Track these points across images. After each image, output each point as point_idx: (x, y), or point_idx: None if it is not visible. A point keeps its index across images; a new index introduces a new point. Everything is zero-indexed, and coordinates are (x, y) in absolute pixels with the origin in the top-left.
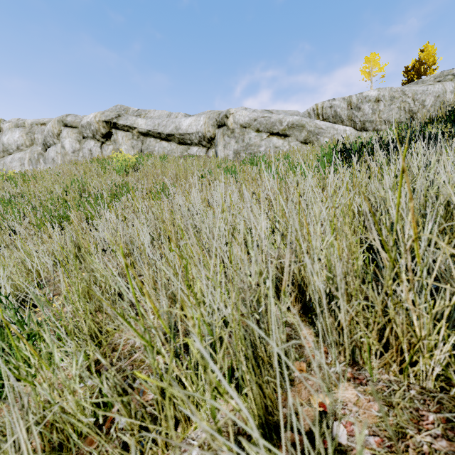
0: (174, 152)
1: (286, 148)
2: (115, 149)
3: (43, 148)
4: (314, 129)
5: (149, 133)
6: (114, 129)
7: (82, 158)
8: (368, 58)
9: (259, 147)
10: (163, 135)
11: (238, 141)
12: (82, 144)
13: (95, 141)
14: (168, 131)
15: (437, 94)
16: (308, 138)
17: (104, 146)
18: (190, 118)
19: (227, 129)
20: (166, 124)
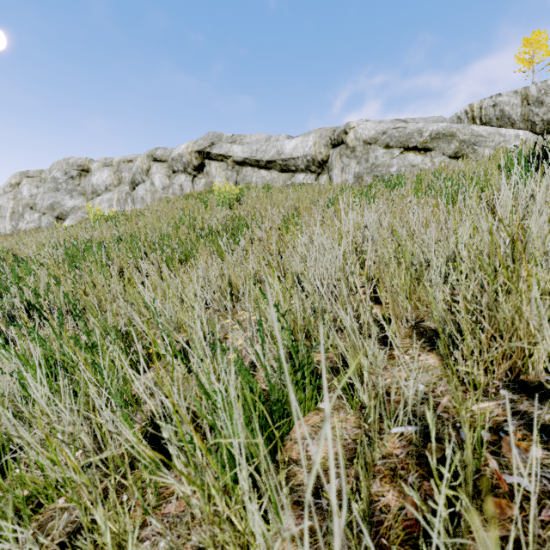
0: (275, 182)
1: (428, 165)
2: (207, 183)
3: (130, 187)
4: (469, 138)
5: (246, 161)
6: (207, 160)
7: (175, 195)
8: (528, 39)
9: (389, 167)
10: (262, 162)
11: (360, 161)
12: (172, 180)
13: (186, 175)
14: (269, 158)
15: None
16: (460, 150)
17: (195, 180)
18: (296, 139)
19: (345, 147)
20: (265, 149)
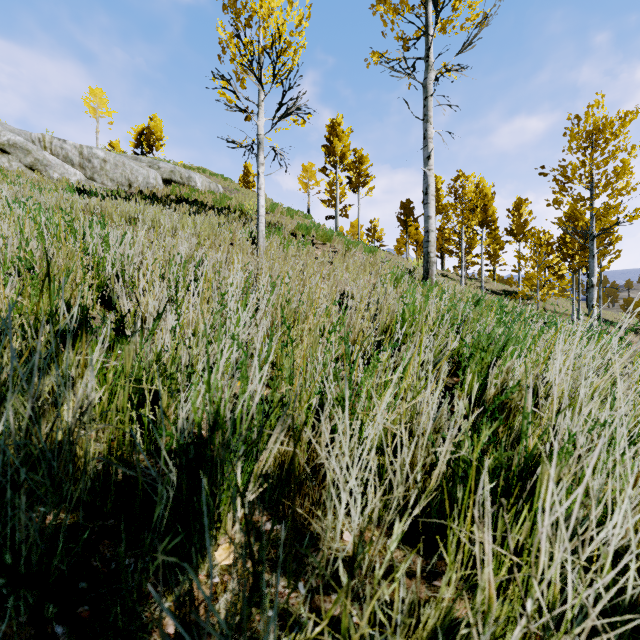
0: None
1: (6, 165)
2: None
3: None
4: (43, 160)
5: None
6: None
7: None
8: (94, 91)
9: None
10: None
11: None
12: None
13: None
14: None
15: (146, 176)
16: (36, 165)
17: None
18: None
19: None
20: None
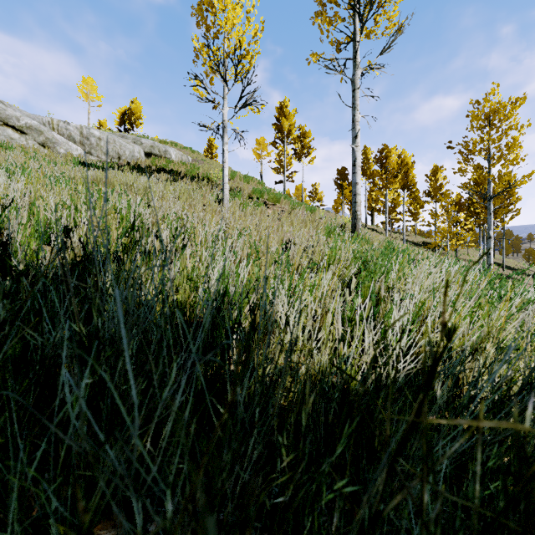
0: None
1: (24, 143)
2: None
3: None
4: (52, 138)
5: None
6: None
7: None
8: (86, 80)
9: None
10: None
11: None
12: None
13: None
14: None
15: (132, 150)
16: (47, 143)
17: None
18: None
19: None
20: None
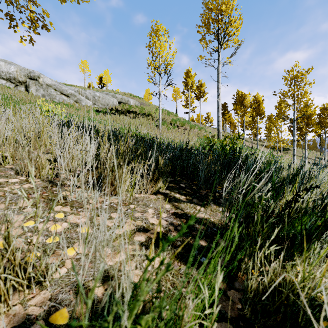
0: None
1: (69, 101)
2: None
3: None
4: (80, 98)
5: None
6: None
7: None
8: (83, 61)
9: (56, 97)
10: None
11: (45, 90)
12: None
13: None
14: None
15: (113, 101)
16: (77, 100)
17: None
18: None
19: (38, 82)
20: None
